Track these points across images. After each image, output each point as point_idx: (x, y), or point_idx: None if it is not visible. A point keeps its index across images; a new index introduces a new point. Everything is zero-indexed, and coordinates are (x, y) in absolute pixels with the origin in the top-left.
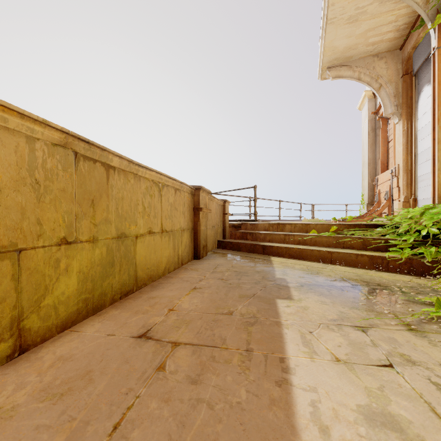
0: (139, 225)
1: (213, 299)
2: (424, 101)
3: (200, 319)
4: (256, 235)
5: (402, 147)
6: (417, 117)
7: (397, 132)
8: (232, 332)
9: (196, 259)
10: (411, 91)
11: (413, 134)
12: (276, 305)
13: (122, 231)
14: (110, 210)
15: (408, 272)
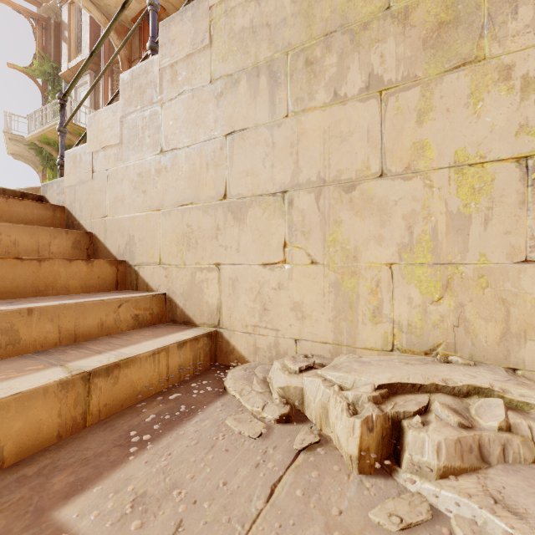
0: None
1: None
2: None
3: None
4: None
5: None
6: None
7: None
8: None
9: None
10: None
11: None
12: None
13: None
14: None
15: None
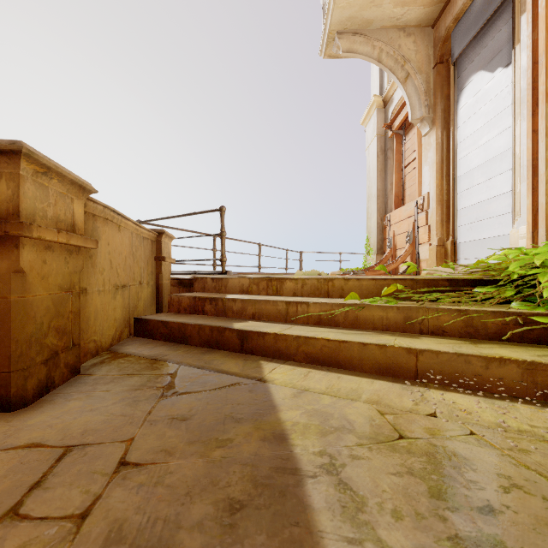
0: None
1: None
2: (471, 98)
3: None
4: (225, 303)
5: (434, 167)
6: (458, 124)
7: (425, 148)
8: None
9: (3, 410)
10: (447, 87)
11: (450, 148)
12: None
13: None
14: None
15: None
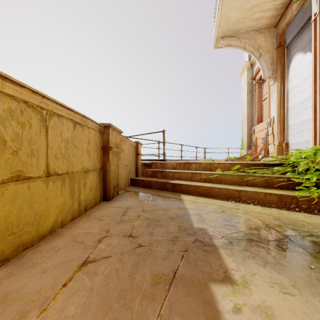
0: None
1: (107, 297)
2: (295, 66)
3: None
4: (166, 173)
5: (276, 103)
6: (289, 79)
7: (271, 92)
8: None
9: (105, 201)
10: (283, 59)
11: (285, 92)
12: (217, 308)
13: None
14: None
15: (319, 211)
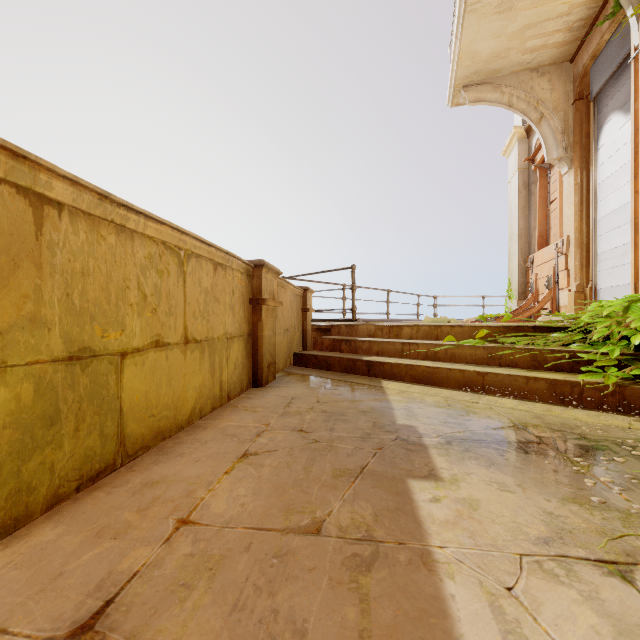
0: (130, 331)
1: (280, 484)
2: (609, 139)
3: (247, 551)
4: (356, 344)
5: (573, 209)
6: (598, 164)
7: (565, 187)
8: (322, 599)
9: (255, 387)
10: (587, 124)
11: (590, 189)
12: (411, 498)
13: (83, 343)
14: (47, 298)
15: (617, 409)
